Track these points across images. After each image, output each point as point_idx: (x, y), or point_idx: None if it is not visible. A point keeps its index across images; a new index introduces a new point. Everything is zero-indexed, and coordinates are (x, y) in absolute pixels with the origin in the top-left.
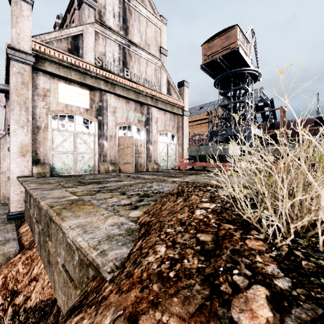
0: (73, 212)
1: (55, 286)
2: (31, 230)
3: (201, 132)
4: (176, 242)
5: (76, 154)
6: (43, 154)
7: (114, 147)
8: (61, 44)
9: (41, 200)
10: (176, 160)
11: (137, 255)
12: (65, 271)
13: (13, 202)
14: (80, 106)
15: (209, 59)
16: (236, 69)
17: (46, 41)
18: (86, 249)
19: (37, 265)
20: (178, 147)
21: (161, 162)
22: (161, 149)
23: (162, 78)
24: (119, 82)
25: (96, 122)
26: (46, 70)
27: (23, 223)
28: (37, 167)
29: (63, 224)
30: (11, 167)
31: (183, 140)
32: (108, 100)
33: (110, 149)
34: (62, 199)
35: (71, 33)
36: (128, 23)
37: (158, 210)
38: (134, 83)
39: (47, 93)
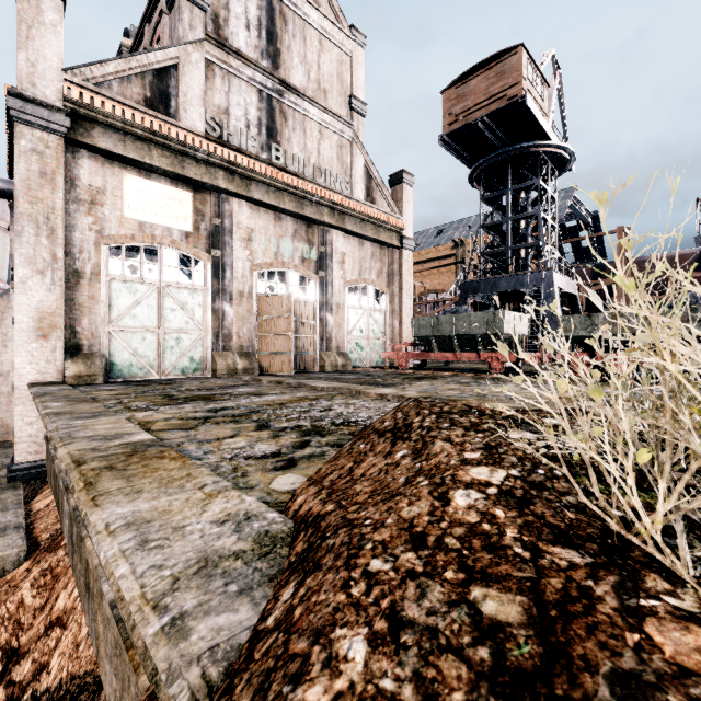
0: (128, 479)
1: (99, 649)
2: (57, 505)
3: (439, 286)
4: (404, 619)
5: (164, 333)
6: (88, 333)
7: (247, 318)
8: (128, 89)
9: (60, 443)
10: (386, 346)
11: (275, 660)
12: (116, 619)
13: (20, 440)
14: (173, 225)
15: (459, 123)
16: (519, 144)
17: (96, 80)
18: (134, 607)
19: (65, 589)
20: (390, 317)
21: (352, 351)
22: (353, 321)
23: (354, 166)
24: (259, 173)
25: (208, 262)
26: (96, 145)
27: (42, 488)
28: (76, 362)
29: (92, 515)
30: (17, 362)
31: (400, 304)
32: (234, 213)
33: (238, 321)
34: (112, 442)
35: (151, 63)
36: (279, 41)
37: (344, 477)
38: (292, 176)
39: (98, 198)
